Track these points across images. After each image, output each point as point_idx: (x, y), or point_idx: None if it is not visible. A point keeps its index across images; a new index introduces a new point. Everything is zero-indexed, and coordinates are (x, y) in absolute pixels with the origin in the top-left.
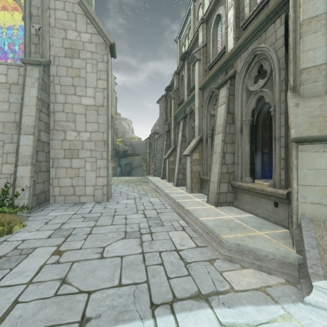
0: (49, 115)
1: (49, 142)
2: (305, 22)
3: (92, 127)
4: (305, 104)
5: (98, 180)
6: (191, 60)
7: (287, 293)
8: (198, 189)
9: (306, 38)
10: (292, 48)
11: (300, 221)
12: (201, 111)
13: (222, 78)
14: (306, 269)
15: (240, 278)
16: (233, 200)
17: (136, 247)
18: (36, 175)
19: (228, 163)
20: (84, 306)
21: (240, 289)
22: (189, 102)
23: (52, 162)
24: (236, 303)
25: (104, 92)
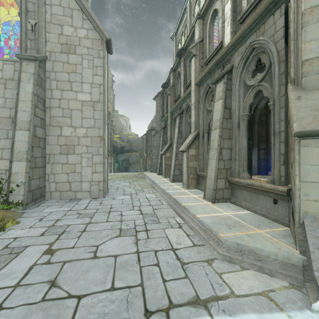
0: (45, 111)
1: (45, 138)
2: (307, 12)
3: (88, 123)
4: (308, 97)
5: (95, 176)
6: (187, 55)
7: (292, 298)
8: (194, 185)
9: (309, 27)
10: (293, 39)
11: (302, 219)
12: (197, 107)
13: (219, 73)
14: (311, 271)
15: (240, 281)
16: (230, 196)
17: (130, 246)
18: (31, 171)
19: (225, 158)
20: (72, 314)
21: (241, 294)
22: (185, 98)
23: (48, 158)
24: (237, 310)
25: (101, 87)
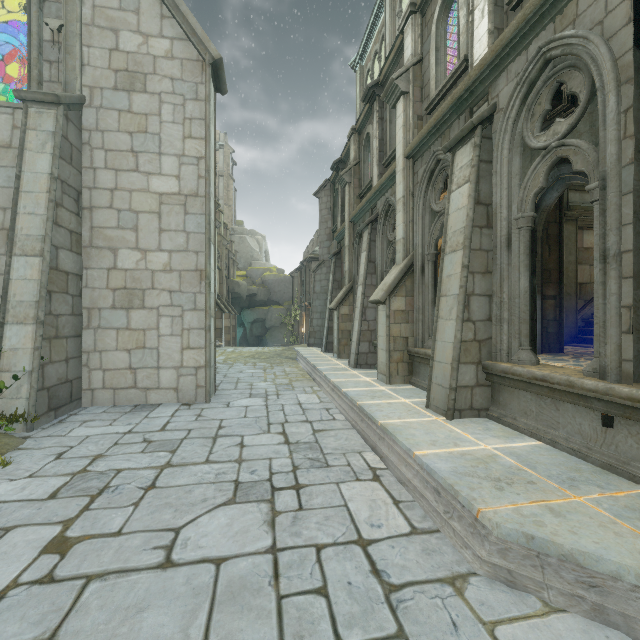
0: (80, 215)
1: (81, 274)
2: None
3: (173, 241)
4: None
5: (187, 356)
6: (388, 94)
7: None
8: (404, 376)
9: None
10: None
11: None
12: (409, 206)
13: (460, 128)
14: None
15: None
16: (489, 403)
17: (257, 531)
18: (47, 345)
19: (476, 318)
20: None
21: None
22: (382, 190)
23: (87, 316)
24: None
25: (200, 165)
